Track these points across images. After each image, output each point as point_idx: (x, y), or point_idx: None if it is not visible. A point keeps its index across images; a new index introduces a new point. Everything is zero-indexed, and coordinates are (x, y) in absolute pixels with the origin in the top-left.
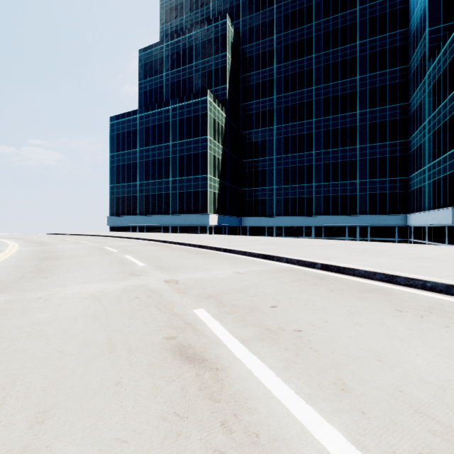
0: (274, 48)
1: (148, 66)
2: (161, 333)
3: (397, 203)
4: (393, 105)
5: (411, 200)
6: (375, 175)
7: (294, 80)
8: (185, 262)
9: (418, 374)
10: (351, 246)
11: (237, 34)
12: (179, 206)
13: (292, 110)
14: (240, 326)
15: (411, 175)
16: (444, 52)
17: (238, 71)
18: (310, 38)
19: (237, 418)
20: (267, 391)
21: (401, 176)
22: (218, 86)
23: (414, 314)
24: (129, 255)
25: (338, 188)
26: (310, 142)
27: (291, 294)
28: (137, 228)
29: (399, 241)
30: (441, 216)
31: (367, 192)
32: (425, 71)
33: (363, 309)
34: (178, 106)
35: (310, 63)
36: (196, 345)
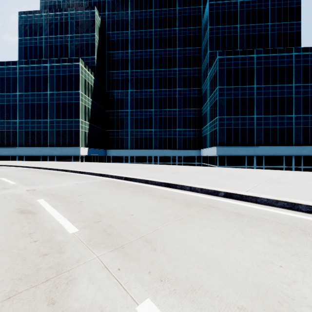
0: (129, 39)
1: (28, 27)
2: (14, 208)
3: (196, 143)
4: (194, 88)
5: (203, 141)
6: (186, 127)
7: (141, 62)
8: (47, 180)
9: (108, 207)
10: (156, 168)
11: (104, 22)
12: (56, 141)
13: (140, 81)
14: (57, 202)
15: (203, 128)
16: (214, 65)
17: (104, 48)
18: (151, 38)
19: (35, 221)
20: (51, 215)
21: (198, 128)
22: (88, 56)
23: (136, 193)
24: (4, 177)
25: (166, 133)
26: (151, 103)
27: (94, 190)
28: (17, 157)
29: (197, 164)
30: (213, 151)
31: (182, 136)
32: (208, 73)
33: (119, 193)
34: (55, 65)
35: (151, 54)
36: (30, 209)
